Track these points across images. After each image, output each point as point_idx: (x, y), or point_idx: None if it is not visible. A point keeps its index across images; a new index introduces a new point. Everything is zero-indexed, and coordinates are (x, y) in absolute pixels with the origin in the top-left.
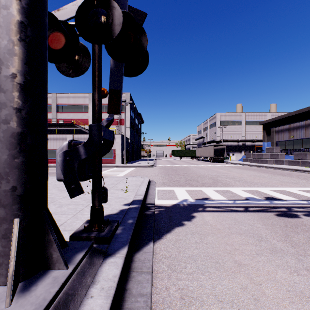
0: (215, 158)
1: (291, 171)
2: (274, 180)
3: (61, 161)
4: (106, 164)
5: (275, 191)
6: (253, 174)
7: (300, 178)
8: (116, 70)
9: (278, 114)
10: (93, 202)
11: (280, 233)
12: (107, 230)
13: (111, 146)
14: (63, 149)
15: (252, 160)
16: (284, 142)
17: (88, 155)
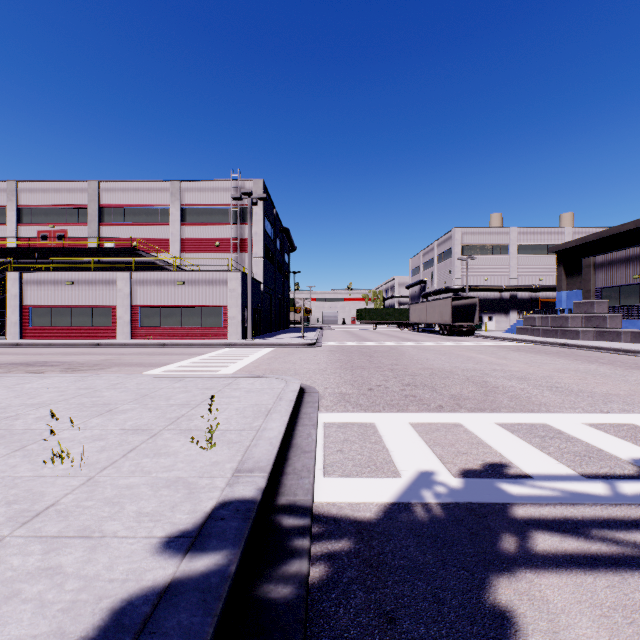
0: (455, 326)
1: None
2: None
3: None
4: (207, 340)
5: None
6: (566, 365)
7: None
8: None
9: (589, 230)
10: None
11: None
12: None
13: None
14: None
15: (541, 330)
16: (615, 289)
17: None
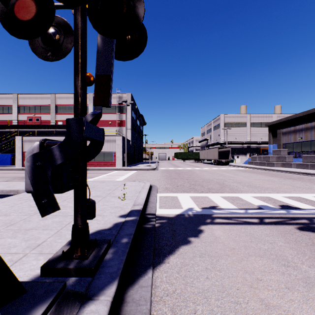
0: (220, 160)
1: (300, 175)
2: (285, 185)
3: (29, 167)
4: (107, 167)
5: (290, 198)
6: (261, 178)
7: (312, 182)
8: (105, 50)
9: (284, 115)
10: (75, 219)
11: (309, 255)
12: (93, 257)
13: (100, 147)
14: (34, 151)
15: (258, 162)
16: (291, 144)
17: (65, 159)
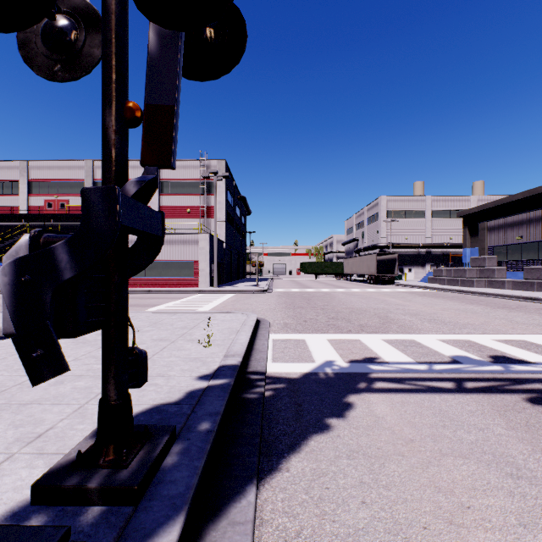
0: (379, 276)
1: (521, 301)
2: (497, 319)
3: (7, 286)
4: (182, 287)
5: (507, 343)
6: (452, 306)
7: None
8: (163, 56)
9: (490, 198)
10: (104, 389)
11: None
12: (138, 463)
13: (157, 248)
14: (19, 254)
15: (446, 280)
16: (503, 247)
17: (80, 269)
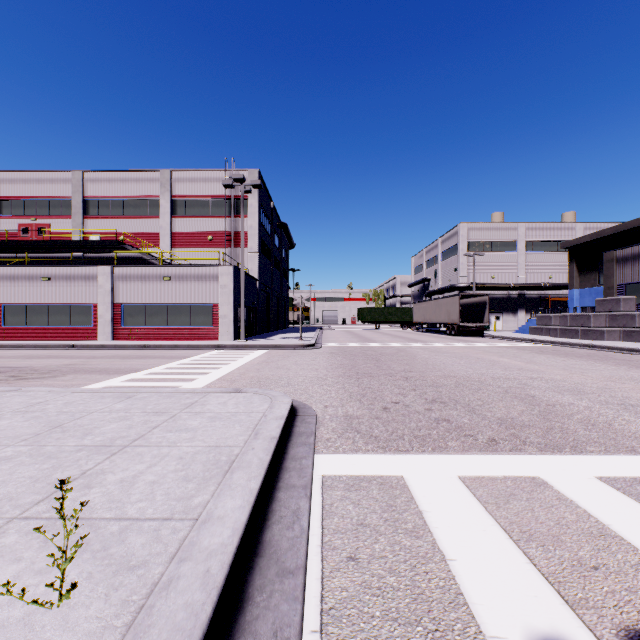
0: (463, 325)
1: None
2: None
3: None
4: (195, 341)
5: None
6: (614, 372)
7: None
8: None
9: (601, 225)
10: None
11: None
12: None
13: None
14: None
15: (558, 330)
16: None
17: None
